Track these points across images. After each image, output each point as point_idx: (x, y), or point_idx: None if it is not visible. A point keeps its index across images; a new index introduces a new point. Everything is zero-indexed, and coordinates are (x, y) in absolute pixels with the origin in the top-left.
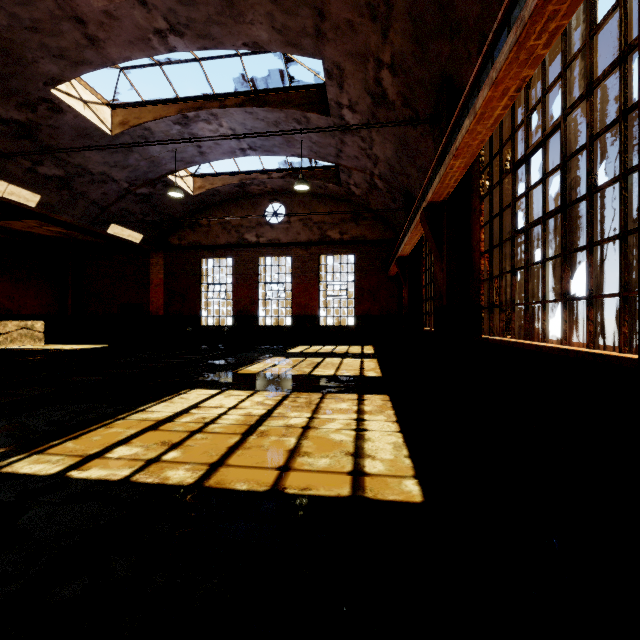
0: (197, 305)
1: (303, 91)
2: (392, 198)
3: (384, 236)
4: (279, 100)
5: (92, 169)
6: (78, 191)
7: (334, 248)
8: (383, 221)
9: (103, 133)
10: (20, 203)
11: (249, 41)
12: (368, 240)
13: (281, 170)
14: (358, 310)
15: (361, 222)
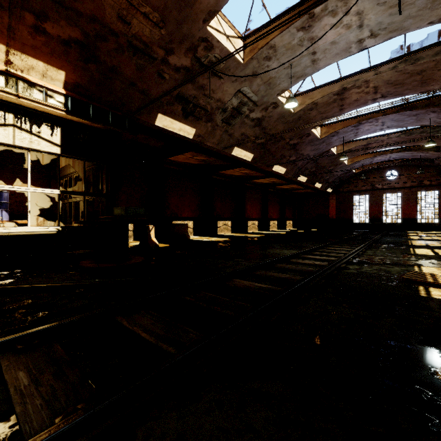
0: (351, 214)
1: None
2: None
3: None
4: (416, 149)
5: (335, 174)
6: (328, 181)
7: (426, 188)
8: None
9: (345, 165)
10: (317, 187)
11: (416, 145)
12: None
13: (399, 159)
14: (440, 216)
15: None
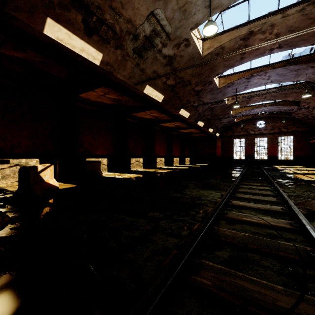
0: (232, 153)
1: (290, 101)
2: (314, 121)
3: (306, 129)
4: (282, 103)
5: (222, 122)
6: (217, 127)
7: (284, 134)
8: (305, 124)
9: (231, 115)
10: (210, 132)
11: (285, 99)
12: (299, 131)
13: (267, 112)
14: (294, 154)
15: (296, 125)
